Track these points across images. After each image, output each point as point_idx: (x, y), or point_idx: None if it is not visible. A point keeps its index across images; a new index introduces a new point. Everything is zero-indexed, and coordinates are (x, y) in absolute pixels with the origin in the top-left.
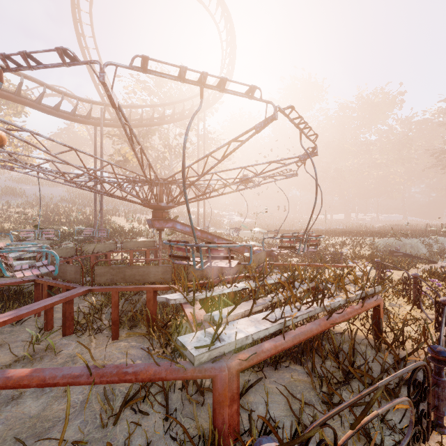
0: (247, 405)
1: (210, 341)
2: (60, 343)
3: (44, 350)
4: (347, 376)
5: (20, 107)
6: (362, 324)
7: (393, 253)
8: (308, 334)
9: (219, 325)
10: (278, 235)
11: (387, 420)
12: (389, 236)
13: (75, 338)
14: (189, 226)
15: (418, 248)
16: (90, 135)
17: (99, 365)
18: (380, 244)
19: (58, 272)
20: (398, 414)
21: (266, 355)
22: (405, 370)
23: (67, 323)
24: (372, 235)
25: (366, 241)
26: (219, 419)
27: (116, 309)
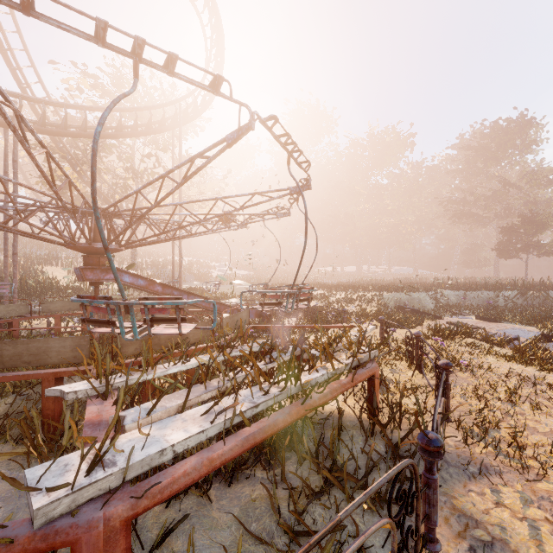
0: None
1: (88, 469)
2: None
3: None
4: (324, 483)
5: None
6: (356, 400)
7: (401, 309)
8: (269, 431)
9: (92, 445)
10: None
11: (367, 547)
12: (399, 290)
13: None
14: (143, 277)
15: (426, 303)
16: (9, 146)
17: None
18: (388, 300)
19: None
20: (384, 530)
21: (191, 479)
22: (384, 479)
23: None
24: (381, 290)
25: (375, 296)
26: None
27: None
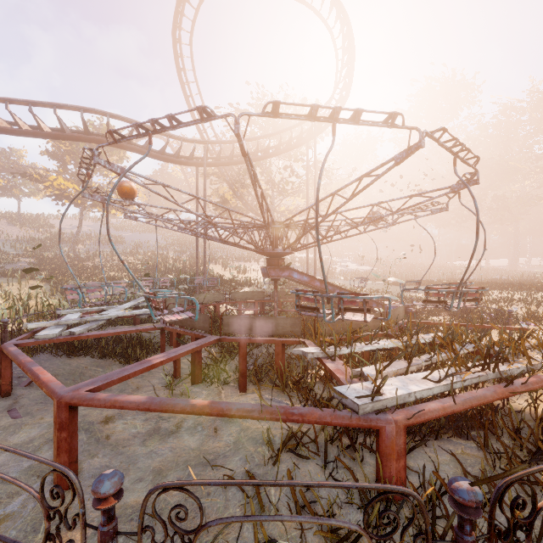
0: (416, 463)
1: (370, 393)
2: (192, 390)
3: (179, 395)
4: (534, 456)
5: (122, 153)
6: None
7: None
8: (481, 400)
9: (384, 377)
10: (410, 287)
11: None
12: None
13: (204, 387)
14: (307, 275)
15: None
16: (185, 175)
17: (266, 404)
18: None
19: (186, 321)
20: None
21: (434, 415)
22: None
23: (196, 371)
24: None
25: None
26: (385, 472)
27: (244, 361)
